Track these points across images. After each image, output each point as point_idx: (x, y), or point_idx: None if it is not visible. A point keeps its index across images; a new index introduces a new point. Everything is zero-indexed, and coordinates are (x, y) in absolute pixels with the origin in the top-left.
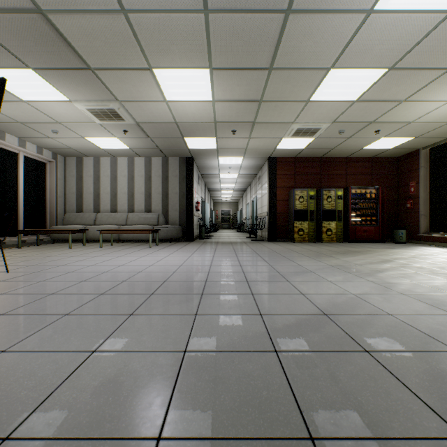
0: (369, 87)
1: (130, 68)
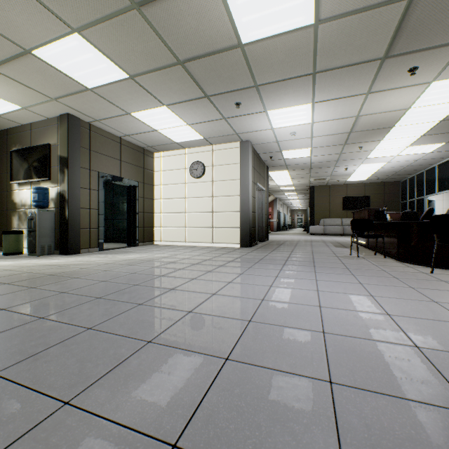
0: (60, 70)
1: (347, 13)
